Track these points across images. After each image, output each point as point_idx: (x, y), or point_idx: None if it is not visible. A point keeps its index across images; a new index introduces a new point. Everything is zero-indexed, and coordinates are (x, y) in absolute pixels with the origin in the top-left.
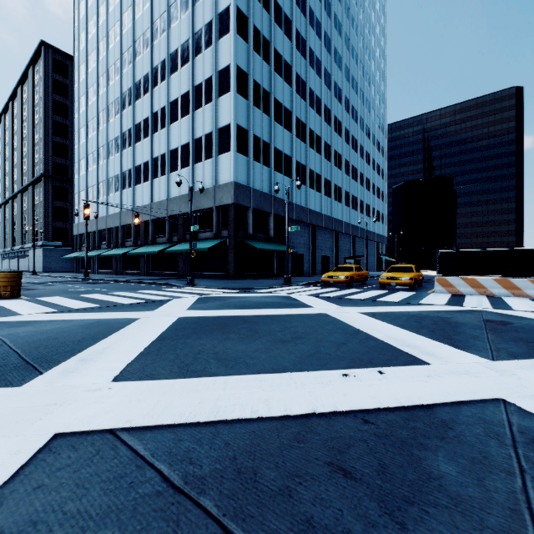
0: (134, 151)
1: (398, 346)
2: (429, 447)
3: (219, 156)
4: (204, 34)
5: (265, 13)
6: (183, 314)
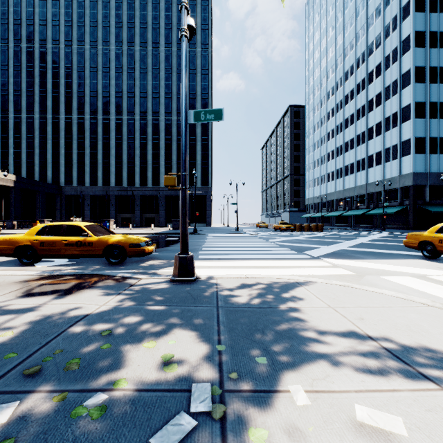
0: (344, 157)
1: None
2: None
3: (402, 158)
4: (391, 88)
5: (442, 50)
6: (384, 235)
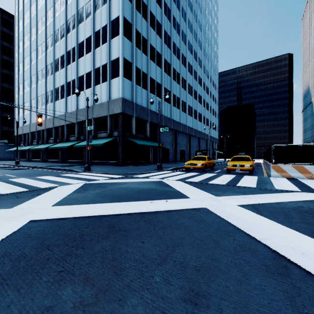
0: (54, 78)
1: None
2: None
3: (112, 80)
4: None
5: None
6: (40, 215)
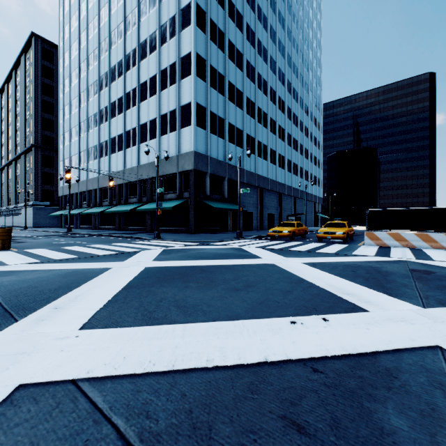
0: (110, 125)
1: (338, 294)
2: (377, 398)
3: (182, 129)
4: (168, 26)
5: (220, 9)
6: (149, 265)
